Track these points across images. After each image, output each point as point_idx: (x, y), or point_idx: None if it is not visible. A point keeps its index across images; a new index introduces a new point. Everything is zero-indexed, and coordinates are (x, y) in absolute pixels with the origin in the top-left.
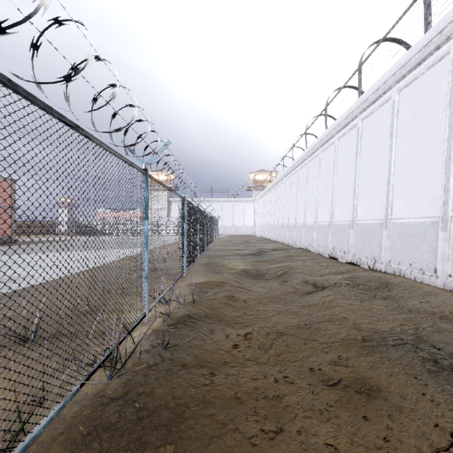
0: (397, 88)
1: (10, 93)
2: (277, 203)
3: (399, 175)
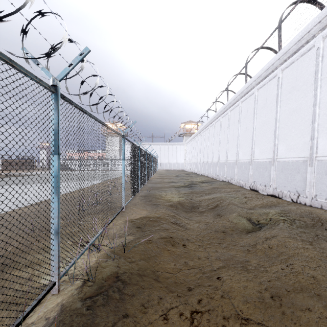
0: (322, 36)
1: None
2: (203, 145)
3: (325, 116)
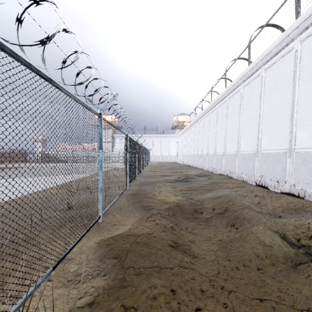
0: None
1: None
2: (197, 137)
3: None
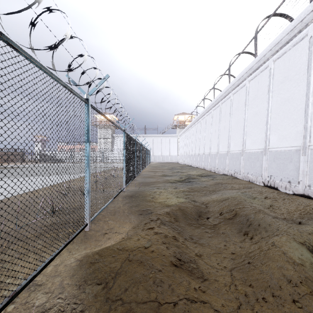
0: None
1: None
2: (198, 136)
3: None
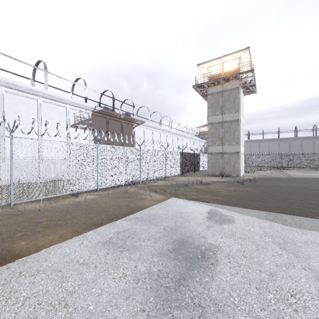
0: None
1: (129, 148)
2: None
3: None
